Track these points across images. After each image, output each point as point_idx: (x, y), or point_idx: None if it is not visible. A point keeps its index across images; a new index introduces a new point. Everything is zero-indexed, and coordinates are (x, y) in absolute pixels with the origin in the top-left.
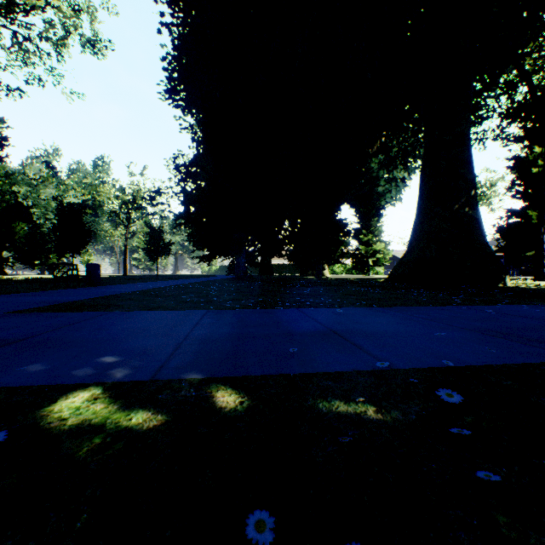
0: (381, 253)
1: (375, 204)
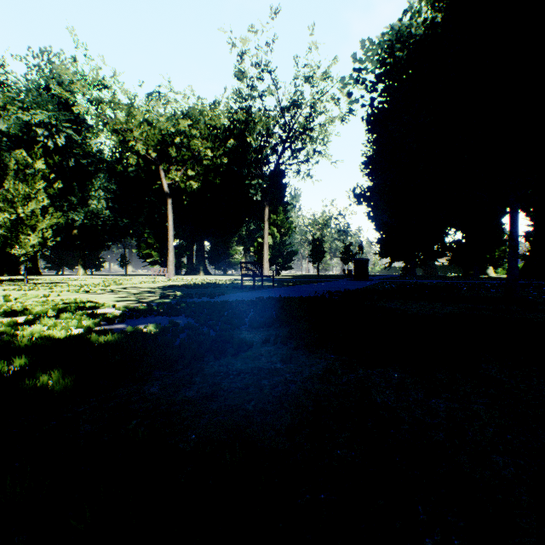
0: None
1: None
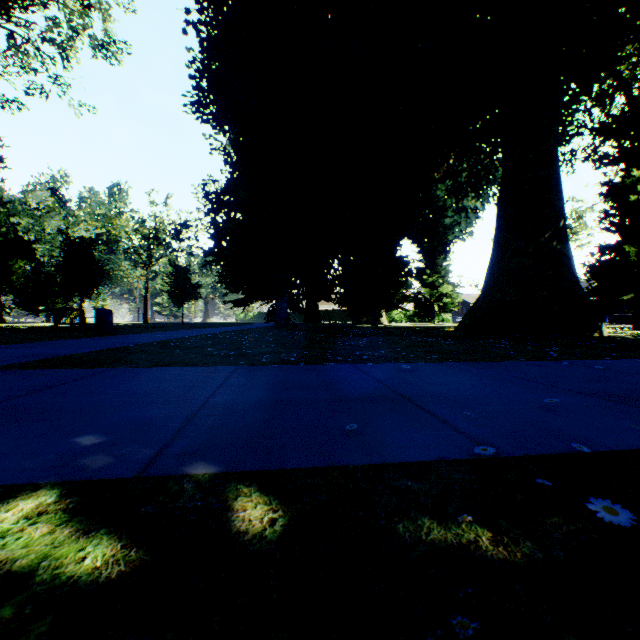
0: (449, 297)
1: (442, 239)
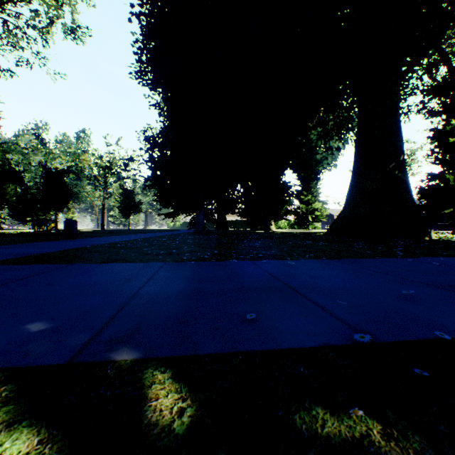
0: (319, 211)
1: (314, 170)
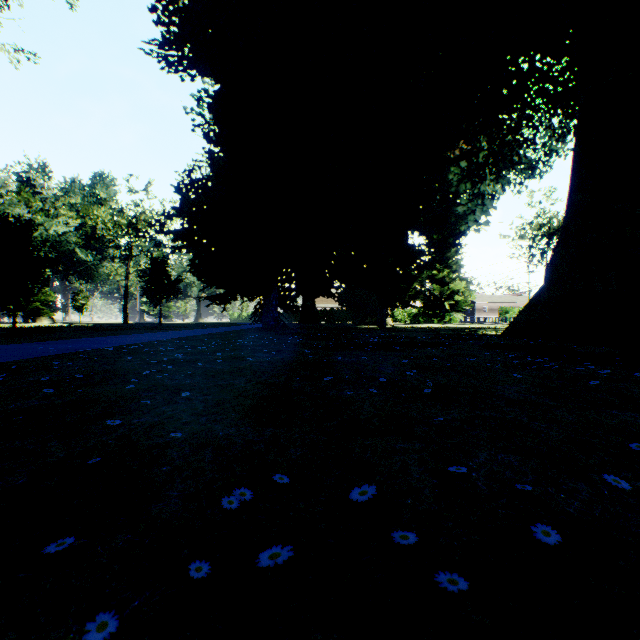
0: (461, 294)
1: (454, 230)
